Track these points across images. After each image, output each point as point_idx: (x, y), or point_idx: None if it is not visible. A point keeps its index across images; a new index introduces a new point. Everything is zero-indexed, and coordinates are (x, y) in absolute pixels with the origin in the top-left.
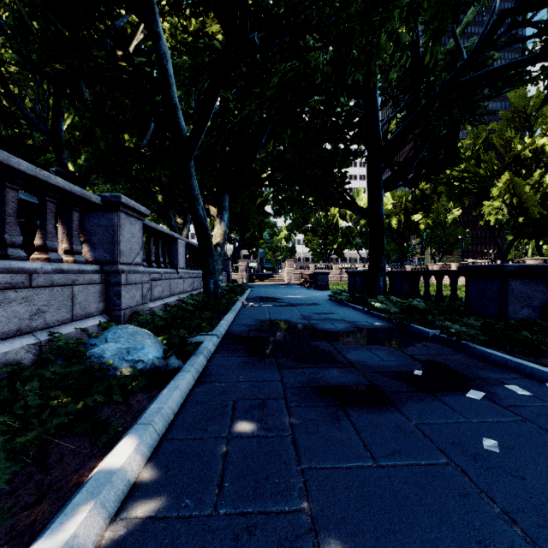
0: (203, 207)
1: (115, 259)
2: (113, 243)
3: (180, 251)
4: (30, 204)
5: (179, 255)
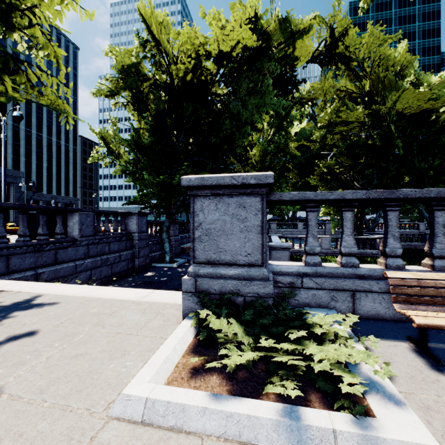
0: (426, 215)
1: None
2: None
3: (420, 226)
4: None
5: (420, 227)
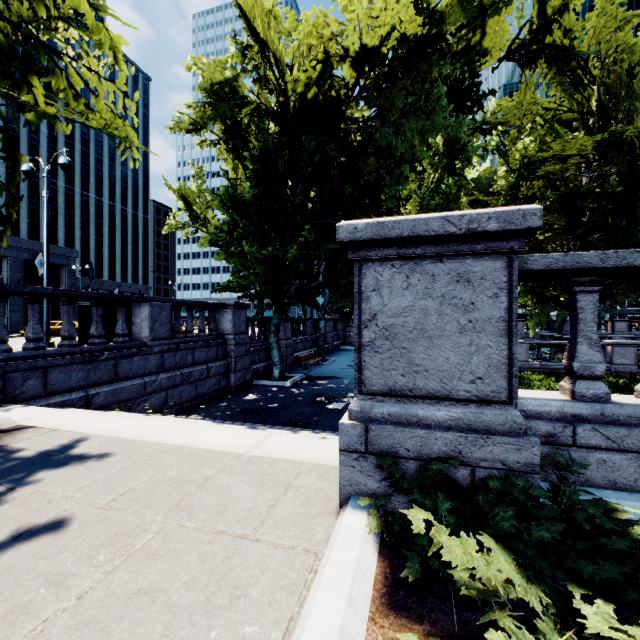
0: None
1: (613, 331)
2: (613, 328)
3: None
4: (624, 314)
5: None
